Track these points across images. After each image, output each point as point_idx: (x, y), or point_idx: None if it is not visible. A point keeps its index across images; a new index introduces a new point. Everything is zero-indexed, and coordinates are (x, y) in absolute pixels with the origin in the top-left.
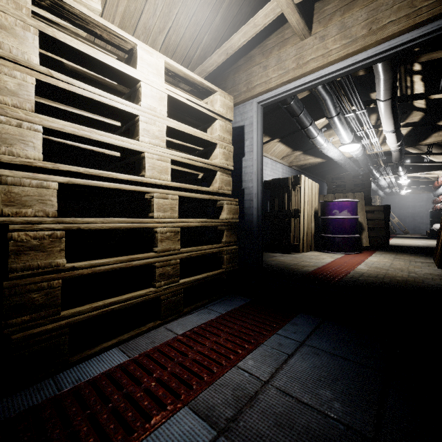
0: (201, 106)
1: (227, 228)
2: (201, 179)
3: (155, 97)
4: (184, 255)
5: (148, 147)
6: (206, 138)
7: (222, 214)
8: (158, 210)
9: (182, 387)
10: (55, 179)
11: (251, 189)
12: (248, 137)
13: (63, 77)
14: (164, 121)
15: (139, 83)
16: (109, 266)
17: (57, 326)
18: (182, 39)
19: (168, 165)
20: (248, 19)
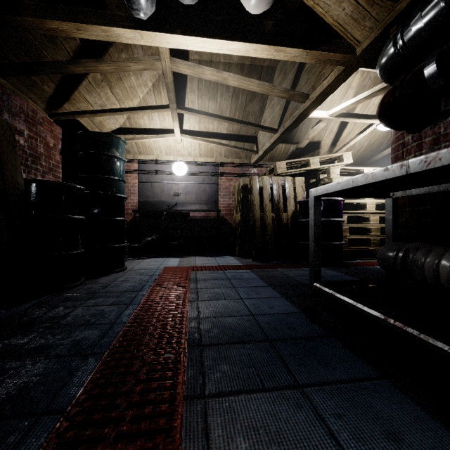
0: None
1: None
2: None
3: None
4: (381, 237)
5: (367, 201)
6: None
7: None
8: (371, 221)
9: None
10: (346, 215)
11: None
12: None
13: None
14: None
15: None
16: (358, 237)
17: (348, 249)
18: (377, 138)
19: (375, 205)
20: None
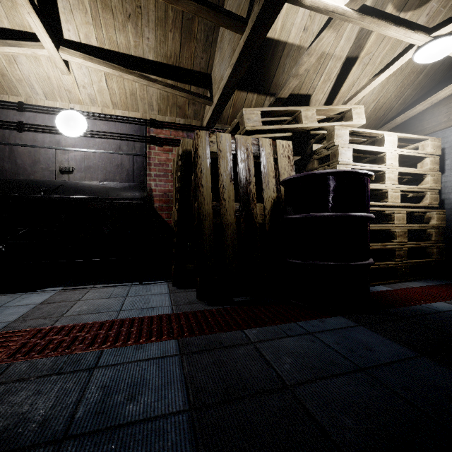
0: (417, 153)
1: (435, 230)
2: (409, 197)
3: (392, 158)
4: (409, 246)
5: (389, 186)
6: (421, 172)
7: (432, 221)
8: (396, 220)
9: (434, 298)
10: None
11: (451, 200)
12: (449, 157)
13: (359, 164)
14: (397, 170)
15: (384, 153)
16: (377, 247)
17: None
18: (388, 99)
19: (399, 194)
20: (450, 65)
